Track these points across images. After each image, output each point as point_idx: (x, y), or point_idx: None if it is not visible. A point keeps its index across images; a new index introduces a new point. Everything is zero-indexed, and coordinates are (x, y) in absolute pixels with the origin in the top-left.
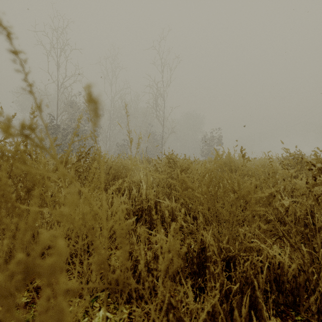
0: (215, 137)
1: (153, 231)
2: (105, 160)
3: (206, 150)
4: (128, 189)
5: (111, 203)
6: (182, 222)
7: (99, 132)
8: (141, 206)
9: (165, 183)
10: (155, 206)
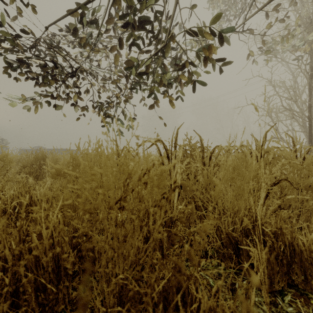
0: None
1: None
2: None
3: None
4: None
5: None
6: None
7: None
8: None
9: None
10: None
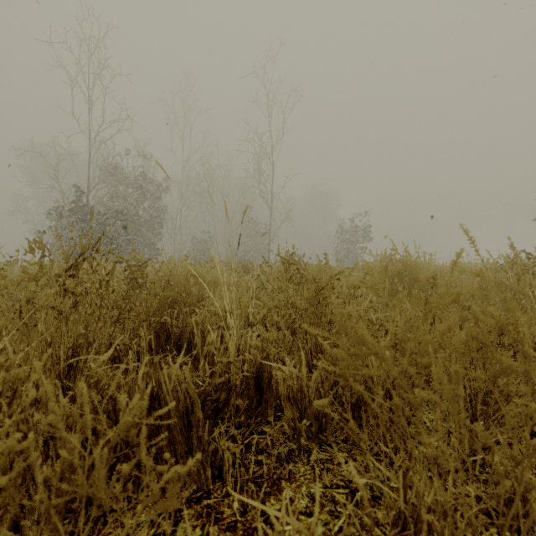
0: (359, 228)
1: (256, 439)
2: (164, 266)
3: (344, 250)
4: (199, 331)
5: (148, 378)
6: (351, 469)
7: (163, 219)
8: (225, 378)
9: (282, 320)
10: (259, 372)
